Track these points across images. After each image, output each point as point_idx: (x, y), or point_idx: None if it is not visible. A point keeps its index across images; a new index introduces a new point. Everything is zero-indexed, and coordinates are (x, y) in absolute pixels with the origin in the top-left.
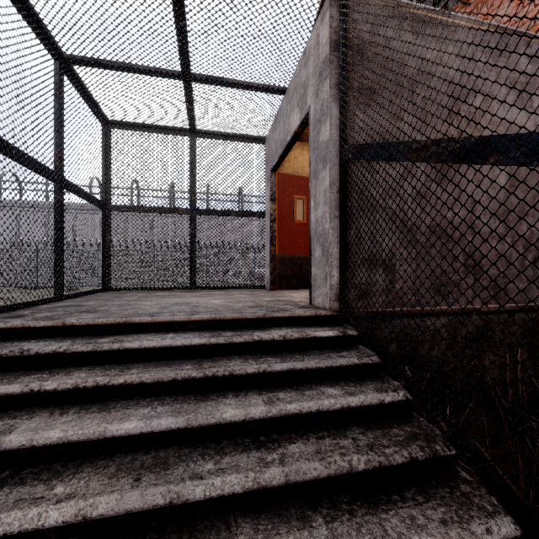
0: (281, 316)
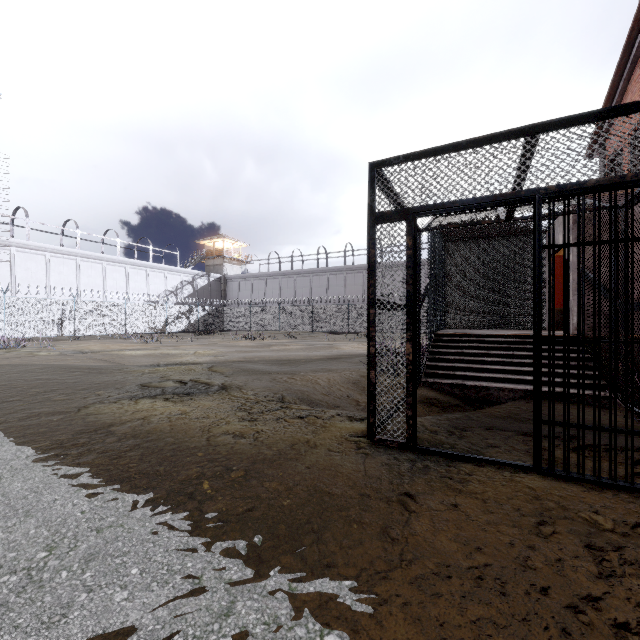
0: (546, 335)
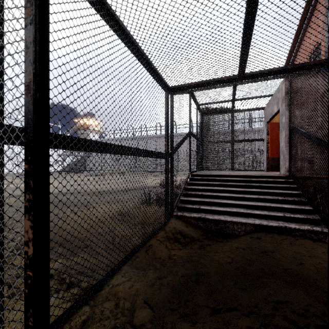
0: (267, 175)
